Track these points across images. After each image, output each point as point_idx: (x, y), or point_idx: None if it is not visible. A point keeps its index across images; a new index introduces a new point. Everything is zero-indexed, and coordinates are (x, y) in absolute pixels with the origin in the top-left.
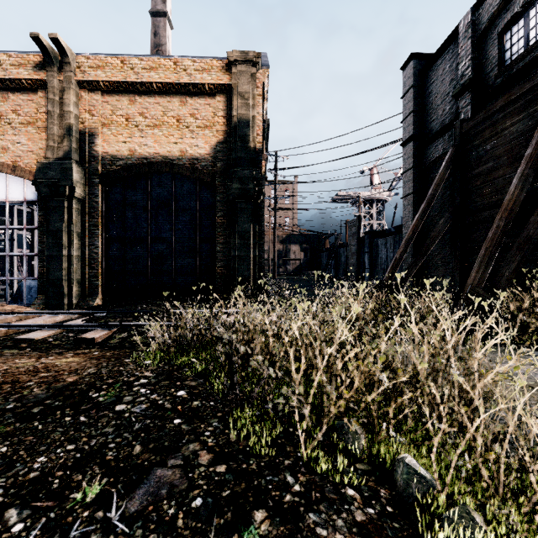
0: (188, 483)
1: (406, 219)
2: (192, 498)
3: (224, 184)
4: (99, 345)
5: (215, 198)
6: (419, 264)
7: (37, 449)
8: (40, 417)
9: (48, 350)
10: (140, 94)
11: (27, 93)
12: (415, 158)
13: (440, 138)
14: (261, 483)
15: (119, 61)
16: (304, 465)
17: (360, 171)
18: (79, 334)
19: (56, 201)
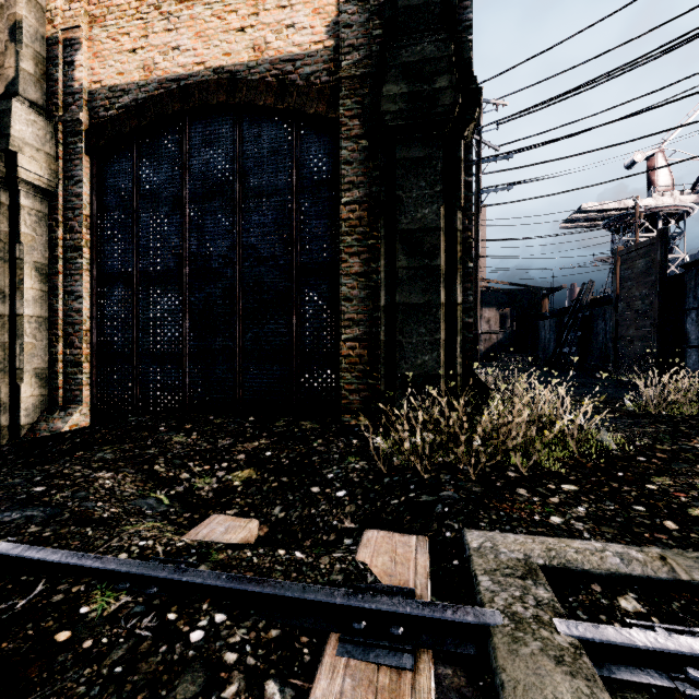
0: None
1: None
2: None
3: (360, 113)
4: None
5: (338, 158)
6: None
7: None
8: None
9: None
10: None
11: None
12: None
13: None
14: None
15: None
16: None
17: None
18: None
19: None
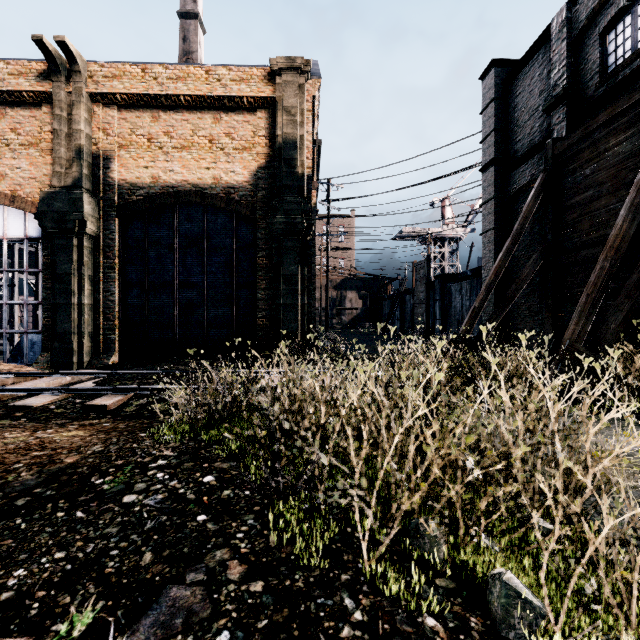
0: (212, 609)
1: (486, 260)
2: (217, 631)
3: (266, 218)
4: (112, 413)
5: (255, 235)
6: (502, 314)
7: (15, 557)
8: (25, 512)
9: (48, 420)
10: (165, 109)
11: (29, 108)
12: (497, 186)
13: (528, 161)
14: (309, 609)
15: (140, 70)
16: (367, 581)
17: (430, 202)
18: (88, 400)
19: (64, 238)
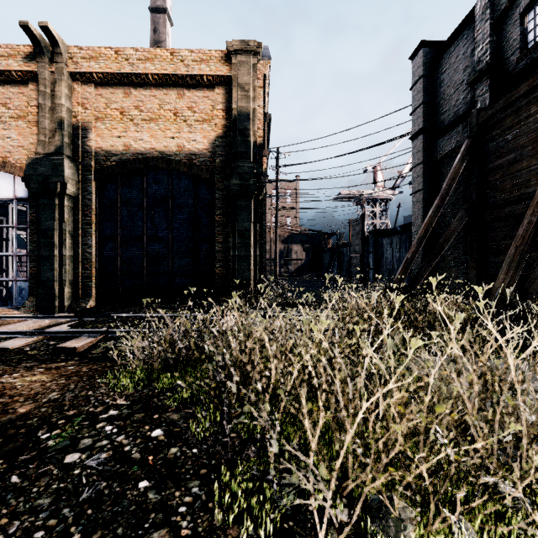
0: None
1: (415, 217)
2: None
3: (223, 180)
4: (79, 355)
5: (214, 196)
6: (432, 264)
7: None
8: None
9: (19, 362)
10: (136, 86)
11: (17, 86)
12: (425, 152)
13: (453, 130)
14: None
15: (113, 52)
16: None
17: (365, 167)
18: (61, 342)
19: (47, 198)
